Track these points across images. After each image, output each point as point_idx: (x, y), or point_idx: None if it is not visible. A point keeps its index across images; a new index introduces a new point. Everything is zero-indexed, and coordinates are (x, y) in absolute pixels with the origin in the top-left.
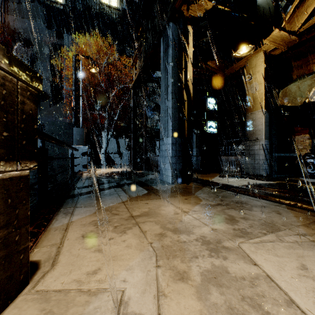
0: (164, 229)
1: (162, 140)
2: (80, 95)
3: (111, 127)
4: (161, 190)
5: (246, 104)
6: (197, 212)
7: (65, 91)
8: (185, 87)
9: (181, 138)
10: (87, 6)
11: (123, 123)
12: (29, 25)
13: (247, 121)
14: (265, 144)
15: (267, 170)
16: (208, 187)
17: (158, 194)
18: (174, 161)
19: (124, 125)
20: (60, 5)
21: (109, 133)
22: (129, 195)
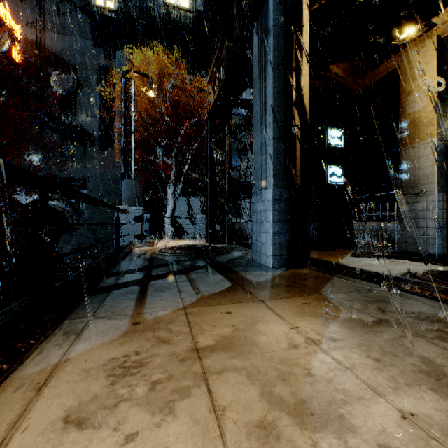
0: (270, 404)
1: (256, 194)
2: (132, 131)
3: (181, 180)
4: (256, 281)
5: (400, 132)
6: (339, 343)
7: (118, 132)
8: (297, 102)
9: (291, 190)
10: (148, 10)
11: (197, 174)
12: (72, 43)
13: (403, 162)
14: (438, 200)
15: (443, 246)
16: (342, 278)
17: (250, 291)
18: (278, 229)
19: (198, 177)
20: (111, 12)
21: (176, 188)
22: (197, 290)
